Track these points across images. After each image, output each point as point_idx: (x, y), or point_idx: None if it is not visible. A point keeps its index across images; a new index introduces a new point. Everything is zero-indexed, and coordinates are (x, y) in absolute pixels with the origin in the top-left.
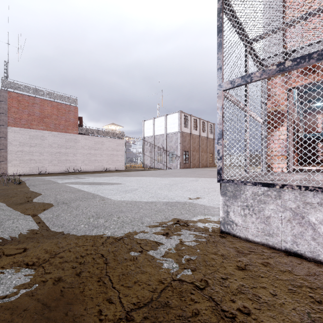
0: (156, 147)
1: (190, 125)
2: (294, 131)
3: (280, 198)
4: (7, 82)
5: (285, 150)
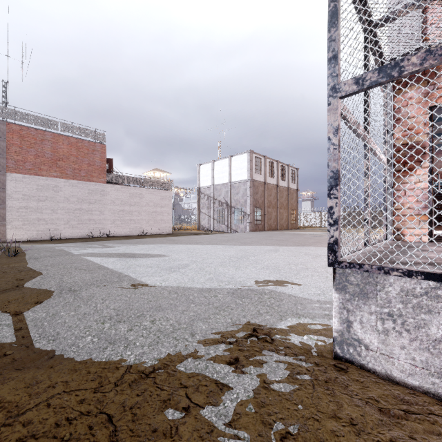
0: (216, 201)
1: (264, 171)
2: None
3: None
4: (6, 110)
5: (426, 207)
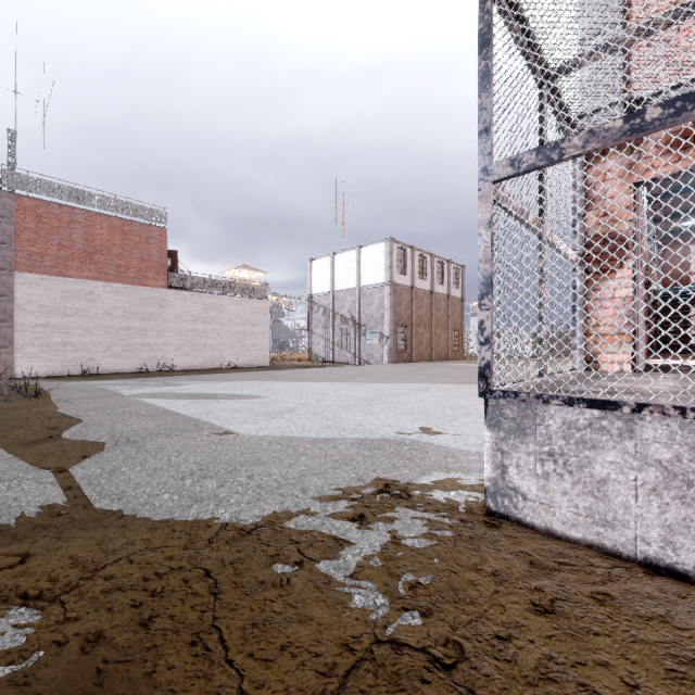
0: (337, 316)
1: (411, 270)
2: (667, 276)
3: (632, 435)
4: (14, 175)
5: (628, 323)
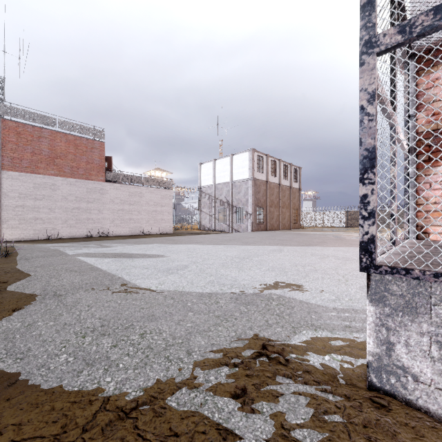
0: (217, 200)
1: (266, 170)
2: None
3: None
4: (1, 106)
5: None
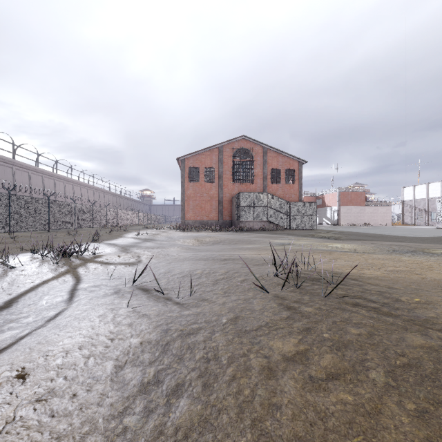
0: (416, 208)
1: None
2: None
3: None
4: (340, 188)
5: None
